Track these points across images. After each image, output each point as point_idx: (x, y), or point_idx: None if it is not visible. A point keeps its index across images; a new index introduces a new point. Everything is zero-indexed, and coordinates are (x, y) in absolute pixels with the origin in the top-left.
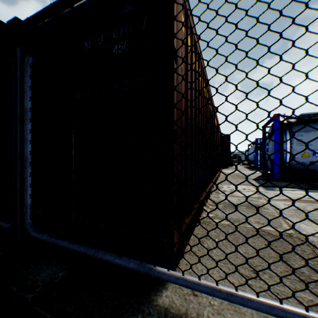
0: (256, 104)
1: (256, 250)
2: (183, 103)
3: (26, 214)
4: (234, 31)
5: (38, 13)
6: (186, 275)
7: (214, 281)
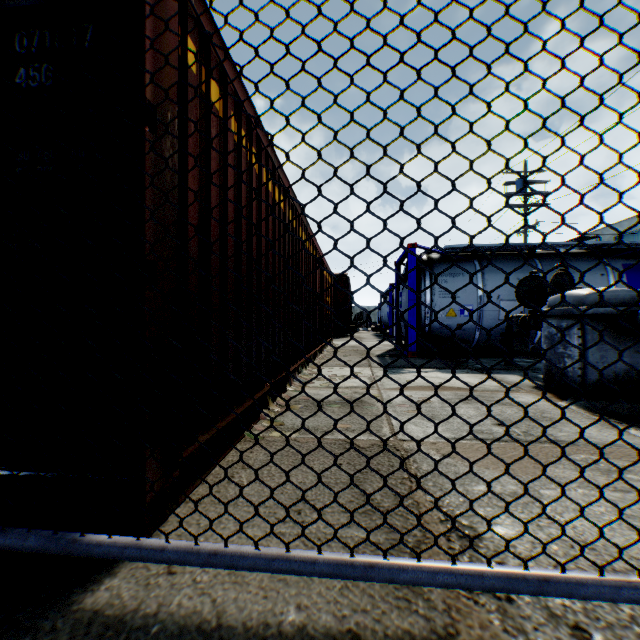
0: (255, 227)
1: (255, 470)
2: (191, 210)
3: None
4: (223, 97)
5: None
6: (145, 538)
7: (220, 541)
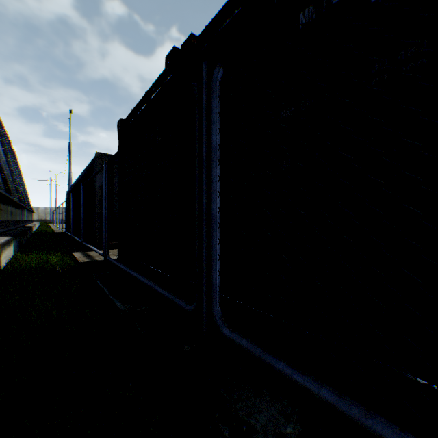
0: None
1: None
2: None
3: (214, 298)
4: None
5: (217, 14)
6: None
7: None
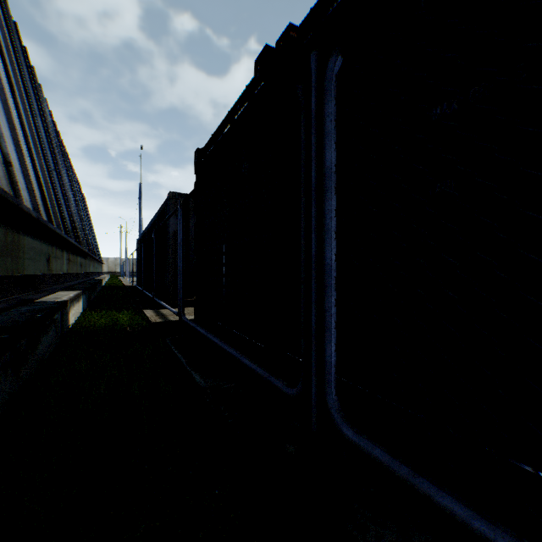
0: None
1: None
2: None
3: (328, 383)
4: None
5: None
6: None
7: None
